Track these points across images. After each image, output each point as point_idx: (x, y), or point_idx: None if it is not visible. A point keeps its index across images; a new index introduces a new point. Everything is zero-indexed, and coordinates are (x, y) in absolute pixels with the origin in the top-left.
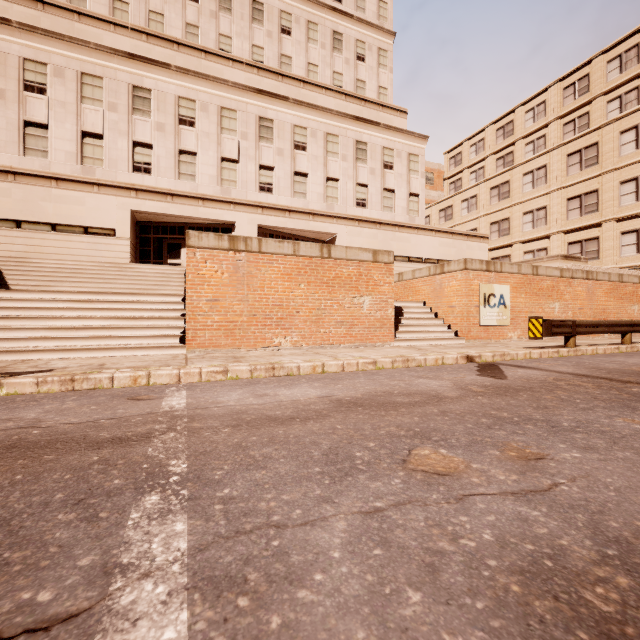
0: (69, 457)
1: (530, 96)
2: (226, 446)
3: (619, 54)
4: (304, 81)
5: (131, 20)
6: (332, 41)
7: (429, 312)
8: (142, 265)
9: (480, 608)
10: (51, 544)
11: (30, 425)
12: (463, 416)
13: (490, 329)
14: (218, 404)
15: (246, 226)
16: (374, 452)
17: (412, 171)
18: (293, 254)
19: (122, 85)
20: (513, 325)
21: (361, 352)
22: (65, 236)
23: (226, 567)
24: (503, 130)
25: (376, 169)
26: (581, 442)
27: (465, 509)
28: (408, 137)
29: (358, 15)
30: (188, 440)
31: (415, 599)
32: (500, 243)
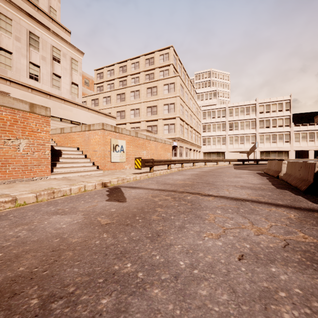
0: None
1: (133, 57)
2: None
3: (163, 54)
4: None
5: None
6: None
7: (81, 154)
8: None
9: None
10: None
11: None
12: (76, 302)
13: (116, 164)
14: None
15: None
16: None
17: (74, 69)
18: None
19: None
20: (127, 161)
21: (9, 188)
22: None
23: None
24: (122, 68)
25: (47, 58)
26: (216, 313)
27: None
28: (71, 47)
29: None
30: None
31: None
32: (121, 122)
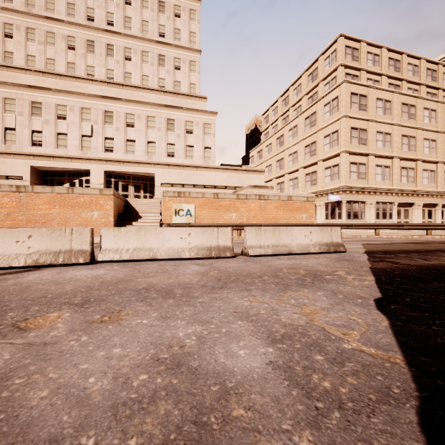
0: None
1: (294, 80)
2: None
3: (329, 55)
4: (136, 87)
5: (37, 65)
6: (158, 60)
7: (156, 219)
8: None
9: None
10: None
11: None
12: None
13: None
14: None
15: (97, 171)
16: None
17: (206, 134)
18: (51, 192)
19: (26, 102)
20: None
21: None
22: None
23: None
24: (285, 101)
25: (181, 134)
26: None
27: None
28: (203, 114)
29: (176, 43)
30: None
31: None
32: (280, 174)
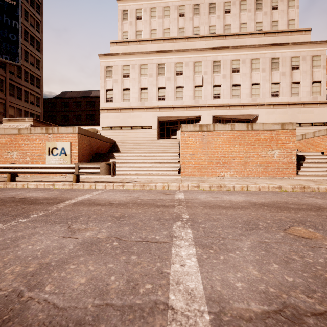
0: (151, 208)
1: None
2: (201, 213)
3: None
4: (238, 34)
5: (157, 36)
6: (255, 6)
7: (326, 158)
8: (162, 140)
9: (305, 275)
10: (154, 228)
11: (136, 198)
12: None
13: None
14: (196, 198)
15: (206, 117)
16: (269, 224)
17: (315, 67)
18: (231, 130)
19: (154, 65)
20: None
21: (272, 181)
22: (135, 130)
23: (205, 243)
24: None
25: (286, 72)
26: None
27: (313, 250)
28: (311, 45)
29: None
30: (187, 209)
31: (275, 266)
32: None
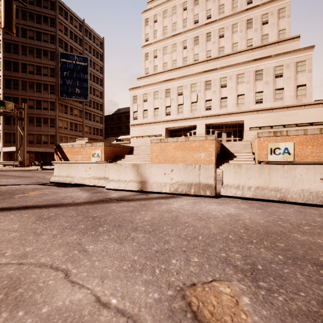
0: None
1: None
2: None
3: None
4: (228, 55)
5: (168, 67)
6: (246, 25)
7: (249, 157)
8: None
9: None
10: None
11: None
12: None
13: None
14: None
15: (200, 125)
16: None
17: (299, 72)
18: (176, 141)
19: (163, 90)
20: None
21: None
22: (151, 138)
23: None
24: None
25: (269, 80)
26: None
27: None
28: (295, 53)
29: (263, 1)
30: None
31: None
32: None
